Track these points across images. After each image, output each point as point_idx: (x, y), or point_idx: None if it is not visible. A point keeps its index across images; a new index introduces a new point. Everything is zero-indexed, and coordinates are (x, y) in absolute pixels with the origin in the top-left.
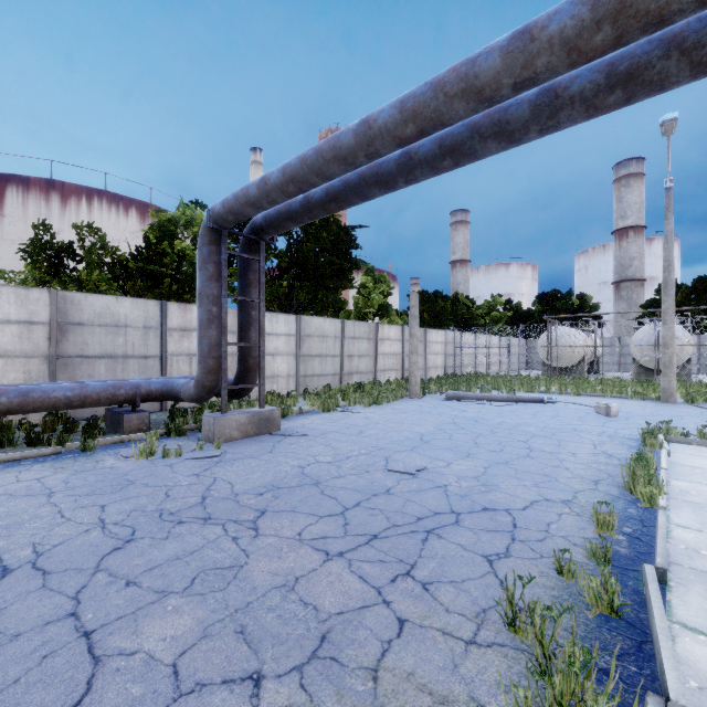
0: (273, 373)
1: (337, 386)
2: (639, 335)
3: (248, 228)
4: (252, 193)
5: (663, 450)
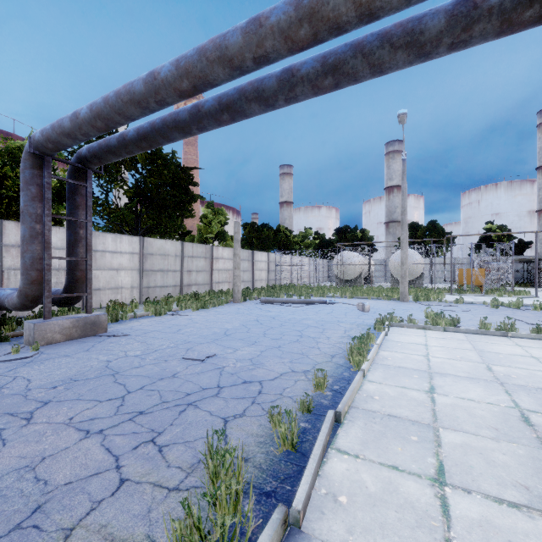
0: (117, 285)
1: (178, 295)
2: (393, 257)
3: (74, 157)
4: (66, 125)
5: (383, 331)
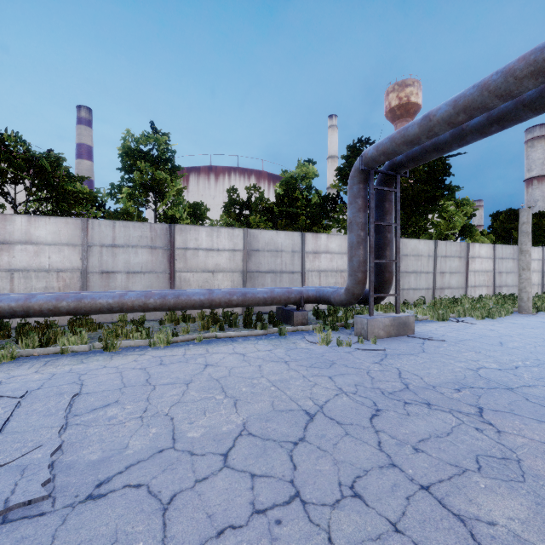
0: None
1: (430, 299)
2: None
3: (386, 166)
4: (411, 133)
5: None
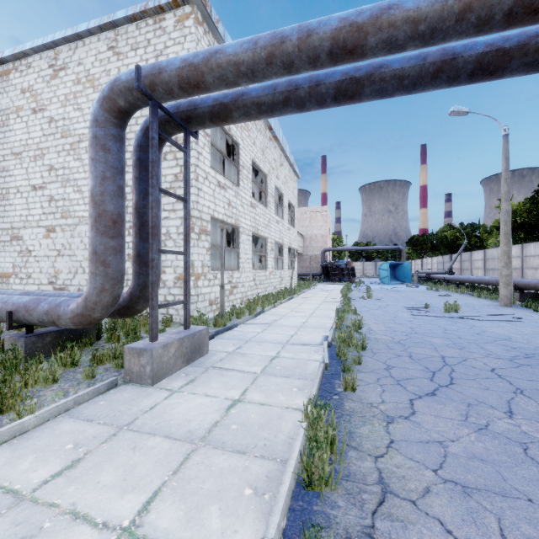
0: None
1: None
2: None
3: None
4: None
5: None
